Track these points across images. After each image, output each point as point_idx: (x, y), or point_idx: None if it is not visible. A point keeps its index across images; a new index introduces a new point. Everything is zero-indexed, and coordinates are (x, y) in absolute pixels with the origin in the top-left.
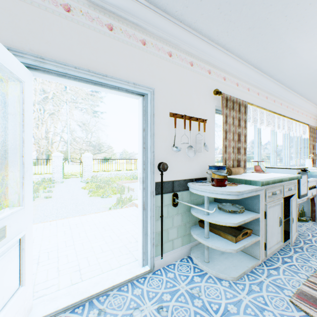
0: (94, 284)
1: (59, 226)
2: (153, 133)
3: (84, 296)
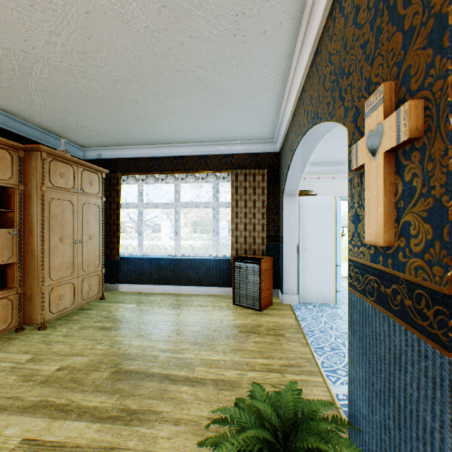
0: None
1: None
2: None
3: None
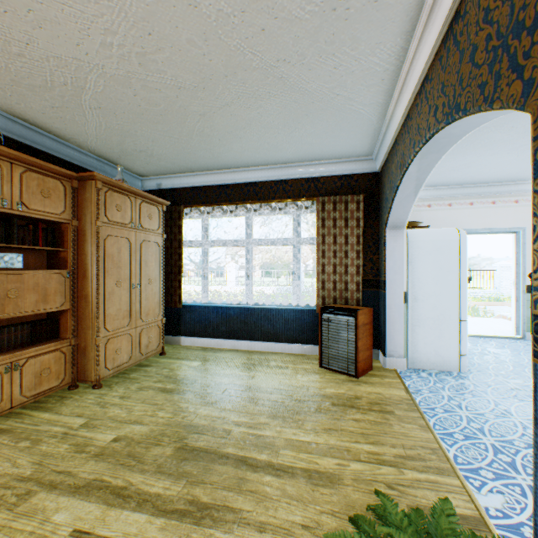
0: (482, 333)
1: None
2: (523, 255)
3: (479, 334)
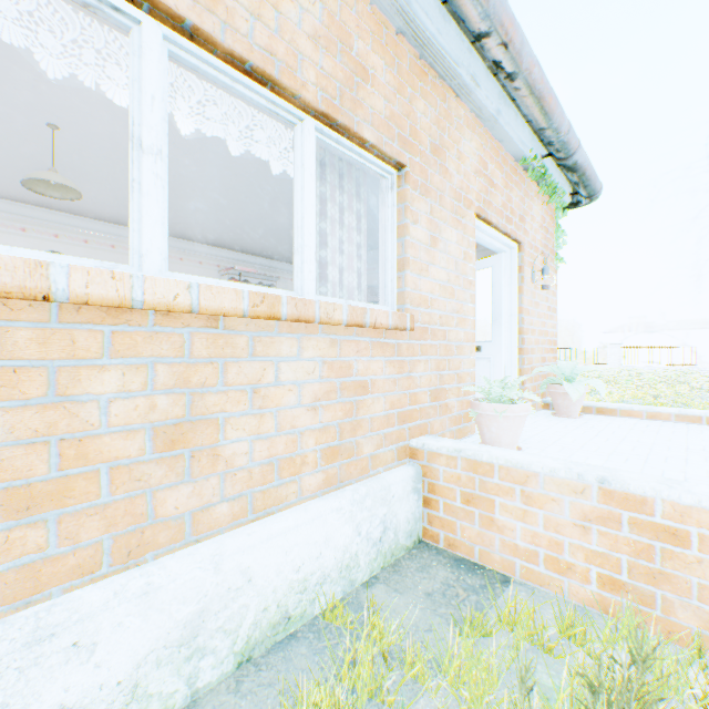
0: None
1: None
2: None
3: None
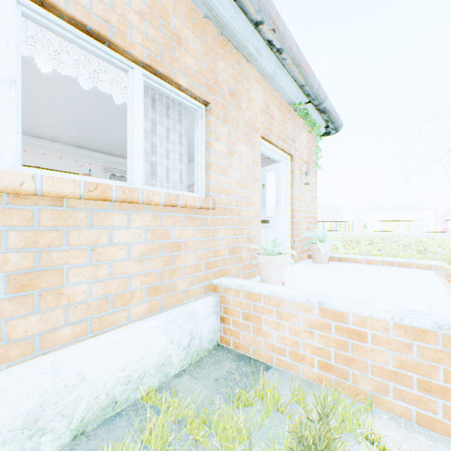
0: None
1: (404, 281)
2: None
3: None
